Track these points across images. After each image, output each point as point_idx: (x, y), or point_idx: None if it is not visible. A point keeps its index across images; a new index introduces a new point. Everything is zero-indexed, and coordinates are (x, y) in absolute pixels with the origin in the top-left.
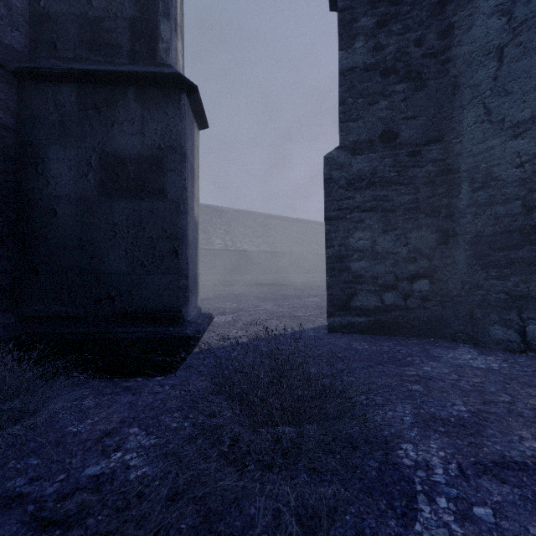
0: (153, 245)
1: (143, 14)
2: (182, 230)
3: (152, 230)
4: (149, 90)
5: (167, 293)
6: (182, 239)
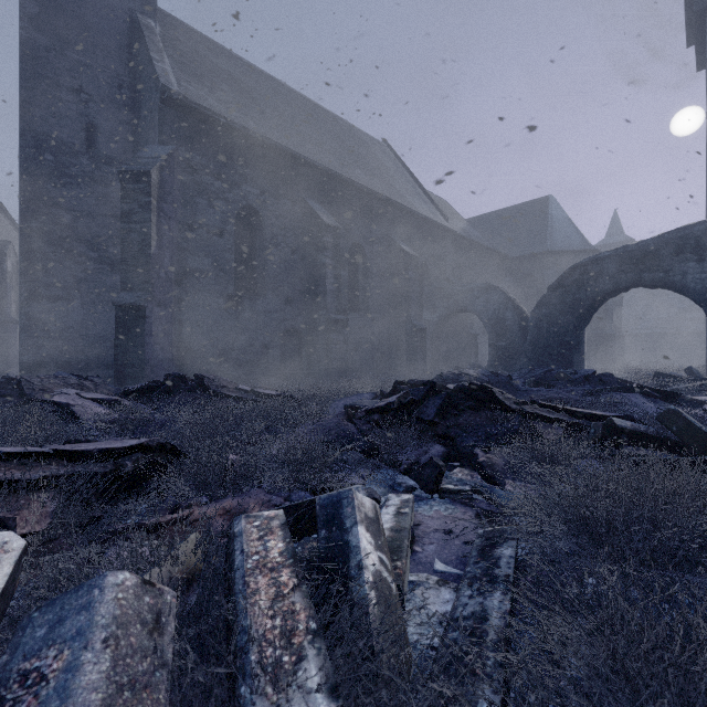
0: (2, 357)
1: (0, 305)
2: (9, 354)
3: (1, 354)
4: (1, 324)
5: (5, 367)
6: (9, 356)
